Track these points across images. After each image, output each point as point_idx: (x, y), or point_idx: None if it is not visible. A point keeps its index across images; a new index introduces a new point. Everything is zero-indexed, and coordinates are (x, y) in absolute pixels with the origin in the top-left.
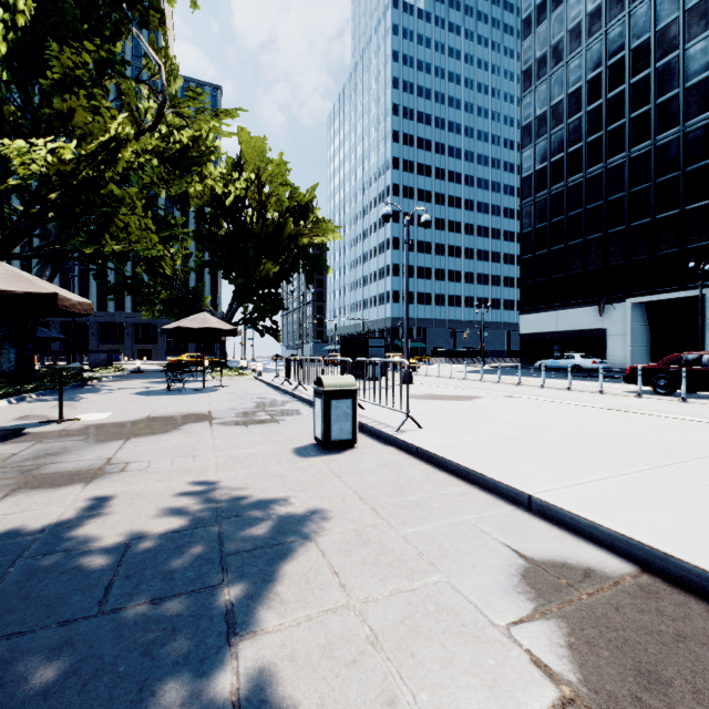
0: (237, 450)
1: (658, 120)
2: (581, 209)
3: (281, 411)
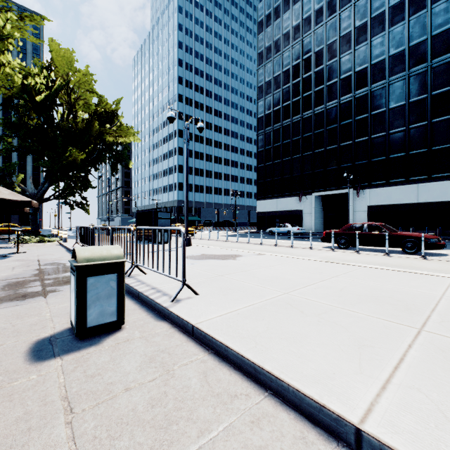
0: None
1: (328, 94)
2: (289, 140)
3: (61, 279)
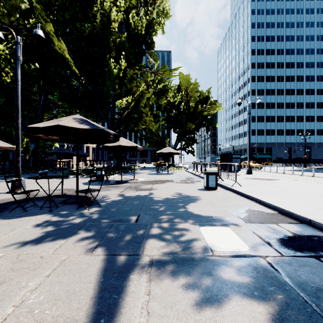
0: (182, 188)
1: None
2: None
3: (194, 180)
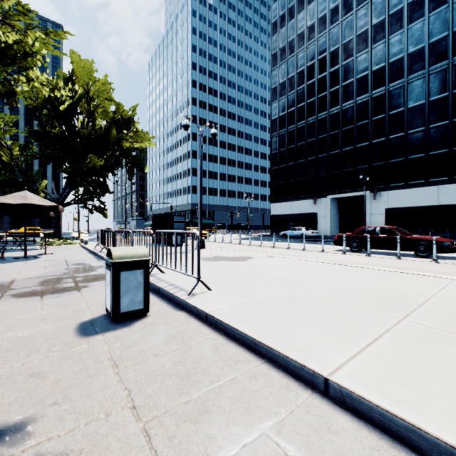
0: (6, 333)
1: (343, 95)
2: (304, 142)
3: (89, 277)
